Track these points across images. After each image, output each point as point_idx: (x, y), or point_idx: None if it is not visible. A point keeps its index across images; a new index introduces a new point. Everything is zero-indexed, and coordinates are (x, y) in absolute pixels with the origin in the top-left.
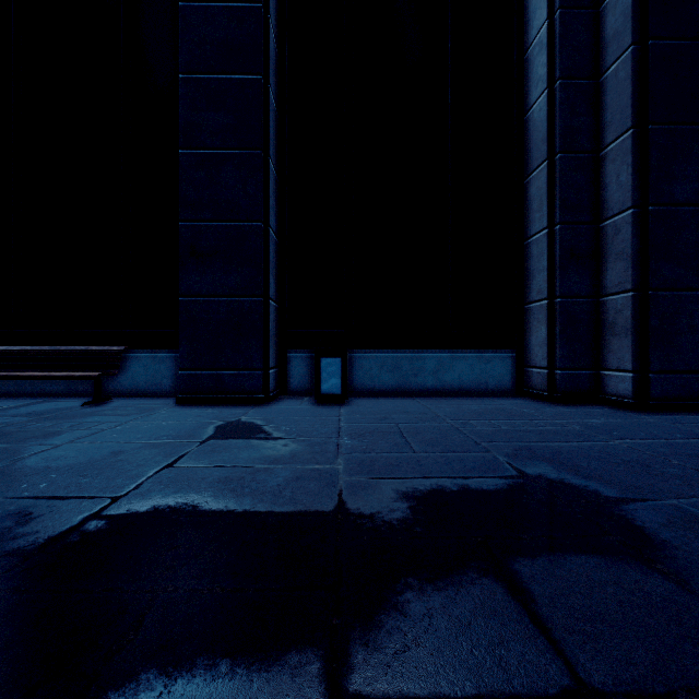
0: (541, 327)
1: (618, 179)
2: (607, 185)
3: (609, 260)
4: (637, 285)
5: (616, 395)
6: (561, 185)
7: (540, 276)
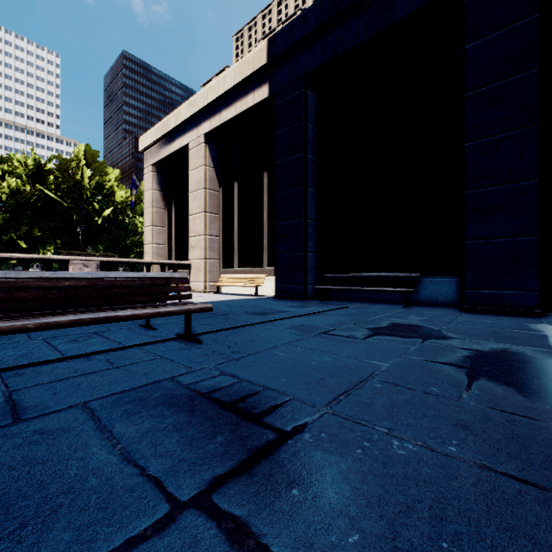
0: None
1: None
2: None
3: None
4: None
5: None
6: None
7: None
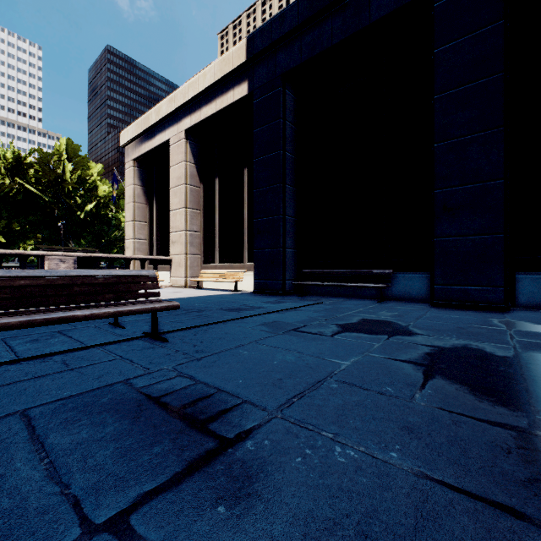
0: None
1: None
2: None
3: None
4: None
5: None
6: None
7: None
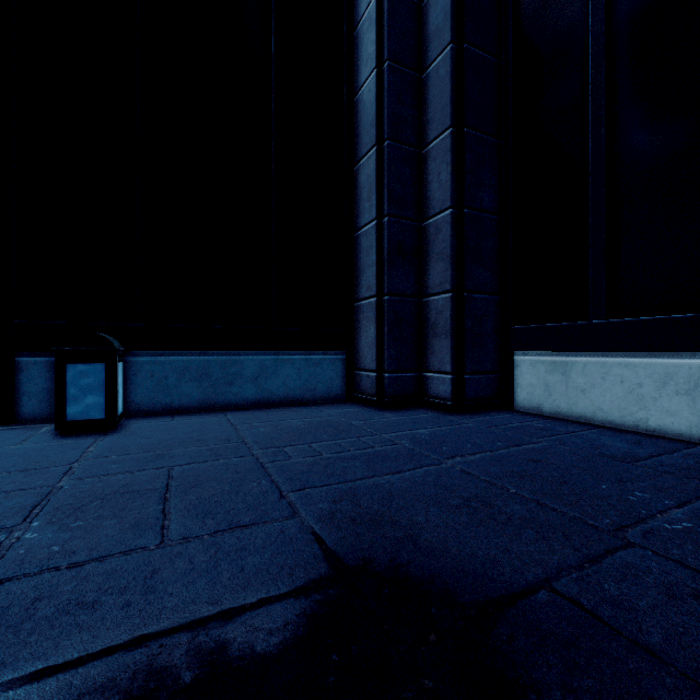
0: (370, 326)
1: (439, 178)
2: (430, 183)
3: (432, 260)
4: (455, 286)
5: (437, 398)
6: (390, 174)
7: (369, 271)
